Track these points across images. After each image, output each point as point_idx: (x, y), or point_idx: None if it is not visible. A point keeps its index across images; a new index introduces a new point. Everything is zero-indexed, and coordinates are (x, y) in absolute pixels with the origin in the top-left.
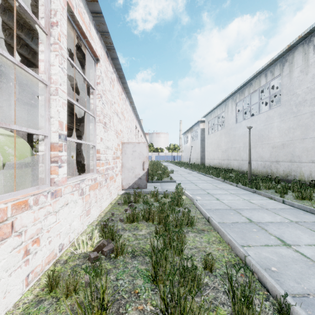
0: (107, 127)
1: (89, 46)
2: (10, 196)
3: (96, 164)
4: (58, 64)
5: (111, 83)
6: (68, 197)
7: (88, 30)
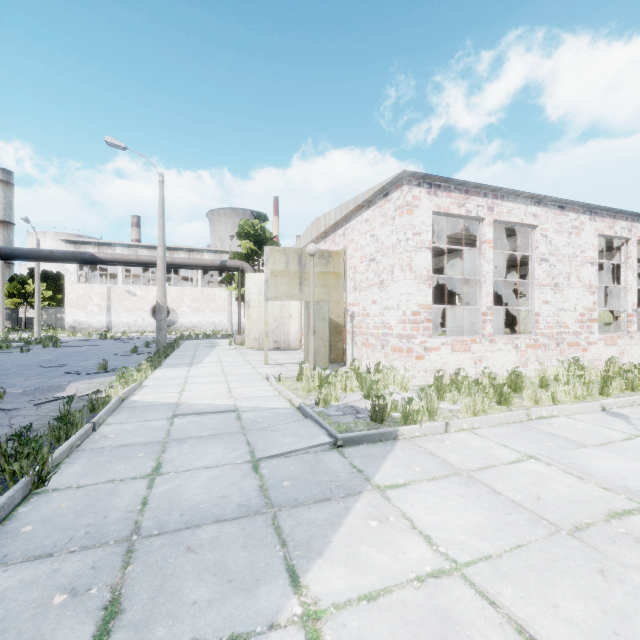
0: None
1: None
2: (614, 333)
3: None
4: (631, 276)
5: None
6: (637, 341)
7: None
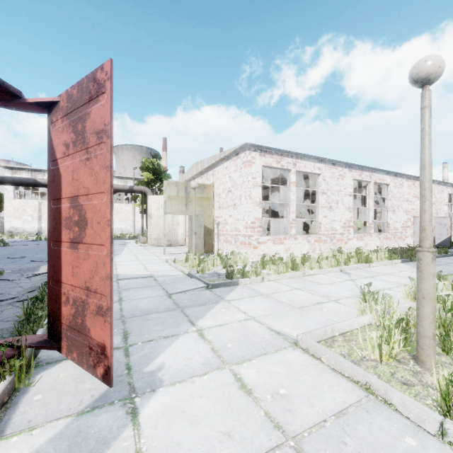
0: (395, 211)
1: (383, 183)
2: (362, 234)
3: (388, 229)
4: (371, 202)
5: (400, 186)
6: (374, 238)
7: (382, 179)
